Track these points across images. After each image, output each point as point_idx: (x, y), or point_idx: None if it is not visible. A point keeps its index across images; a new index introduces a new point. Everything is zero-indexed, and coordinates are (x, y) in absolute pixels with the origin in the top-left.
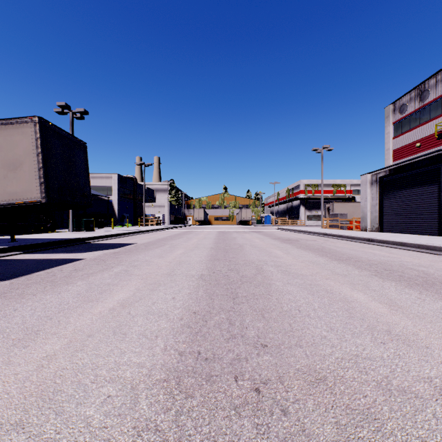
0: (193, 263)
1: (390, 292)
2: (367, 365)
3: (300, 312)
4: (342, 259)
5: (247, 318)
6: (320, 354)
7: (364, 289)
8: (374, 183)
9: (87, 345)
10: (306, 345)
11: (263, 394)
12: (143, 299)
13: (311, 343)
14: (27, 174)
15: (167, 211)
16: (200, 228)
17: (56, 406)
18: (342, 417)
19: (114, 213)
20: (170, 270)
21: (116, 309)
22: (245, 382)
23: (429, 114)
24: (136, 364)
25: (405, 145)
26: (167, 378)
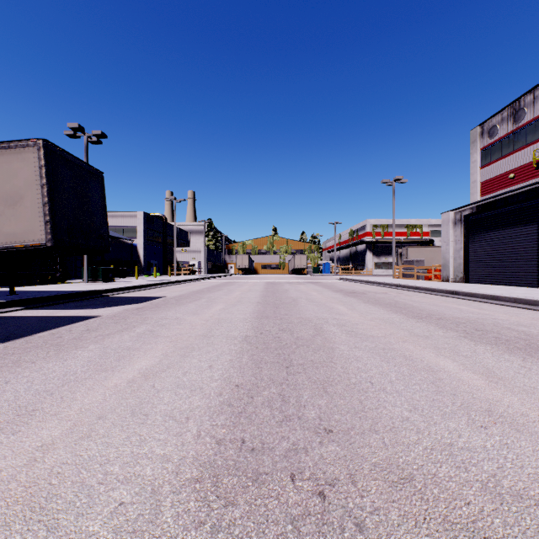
0: (235, 321)
1: (486, 359)
2: (466, 458)
3: (372, 385)
4: (422, 316)
5: (305, 393)
6: (402, 443)
7: (452, 355)
8: (458, 222)
9: (96, 430)
10: (383, 430)
11: (330, 501)
12: (171, 368)
13: (389, 427)
14: (28, 210)
15: (204, 258)
16: (244, 279)
17: (49, 518)
18: (439, 535)
19: (139, 259)
20: (207, 330)
21: (136, 380)
22: (305, 482)
23: (525, 139)
24: (159, 458)
25: (495, 176)
26: (200, 476)
